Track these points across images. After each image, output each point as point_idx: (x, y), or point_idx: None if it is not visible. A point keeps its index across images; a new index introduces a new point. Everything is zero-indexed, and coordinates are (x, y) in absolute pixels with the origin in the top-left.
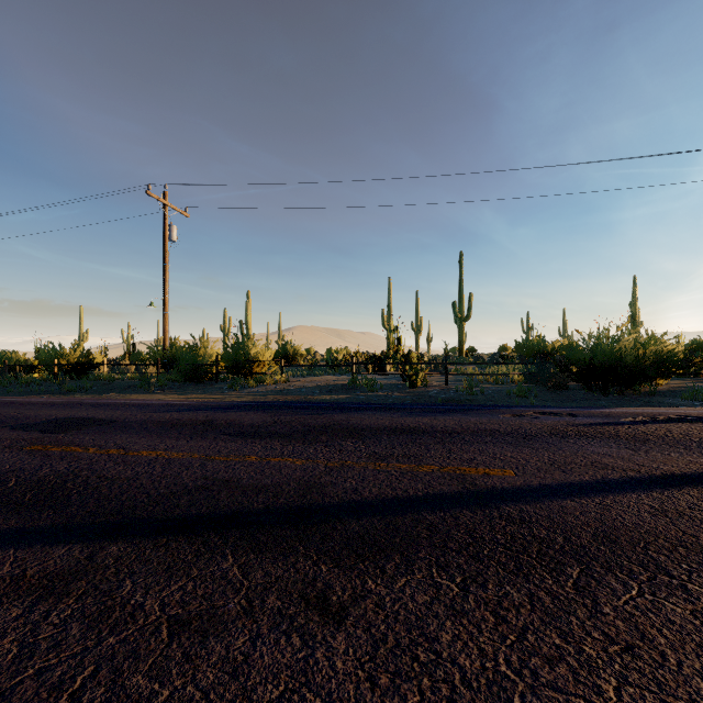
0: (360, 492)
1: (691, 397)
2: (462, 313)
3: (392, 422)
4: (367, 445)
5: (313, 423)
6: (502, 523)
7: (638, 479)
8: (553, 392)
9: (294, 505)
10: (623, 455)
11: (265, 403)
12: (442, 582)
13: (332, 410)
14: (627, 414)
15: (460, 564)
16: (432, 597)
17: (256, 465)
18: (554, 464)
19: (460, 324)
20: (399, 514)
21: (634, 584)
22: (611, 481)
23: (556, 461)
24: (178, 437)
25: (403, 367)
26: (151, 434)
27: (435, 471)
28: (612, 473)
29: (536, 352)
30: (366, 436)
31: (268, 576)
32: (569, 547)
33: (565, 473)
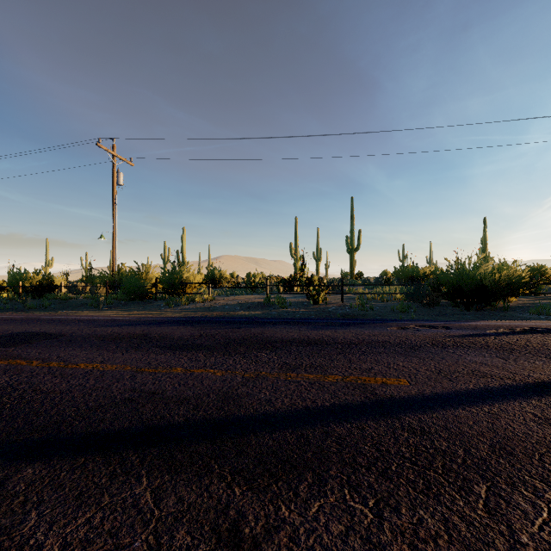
0: (273, 403)
1: (537, 311)
2: (353, 245)
3: (300, 334)
4: (279, 356)
5: (233, 336)
6: (405, 434)
7: (516, 387)
8: (427, 308)
9: (212, 418)
10: (496, 363)
11: (194, 318)
12: (355, 507)
13: (249, 324)
14: (491, 327)
15: (371, 482)
16: (346, 526)
17: (181, 376)
18: (440, 372)
19: (352, 254)
20: (309, 426)
21: (542, 505)
22: (493, 389)
23: (442, 370)
24: (115, 350)
25: (307, 288)
26: (91, 347)
27: (339, 381)
28: (492, 382)
29: (411, 275)
30: (278, 348)
31: (180, 502)
32: (471, 461)
33: (452, 382)
